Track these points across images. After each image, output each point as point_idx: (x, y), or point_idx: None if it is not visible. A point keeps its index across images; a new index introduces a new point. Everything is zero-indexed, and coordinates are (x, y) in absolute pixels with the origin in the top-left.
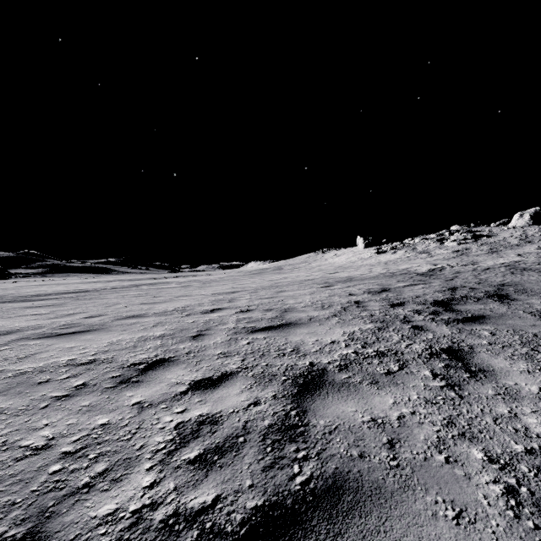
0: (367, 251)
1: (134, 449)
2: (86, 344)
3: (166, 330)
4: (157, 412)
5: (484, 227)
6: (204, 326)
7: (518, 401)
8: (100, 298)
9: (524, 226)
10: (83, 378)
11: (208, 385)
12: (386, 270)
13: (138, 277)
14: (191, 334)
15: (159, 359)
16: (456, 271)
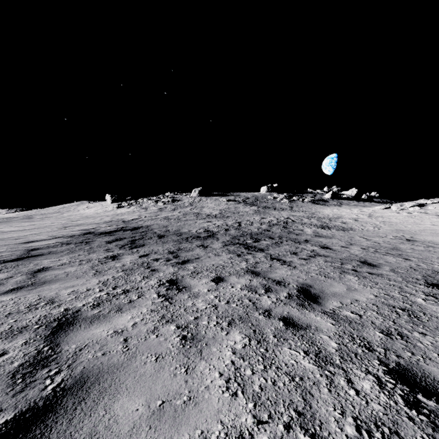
0: (112, 205)
1: None
2: None
3: None
4: None
5: (181, 195)
6: None
7: (89, 246)
8: None
9: (196, 196)
10: None
11: None
12: (111, 219)
13: None
14: None
15: None
16: (142, 220)
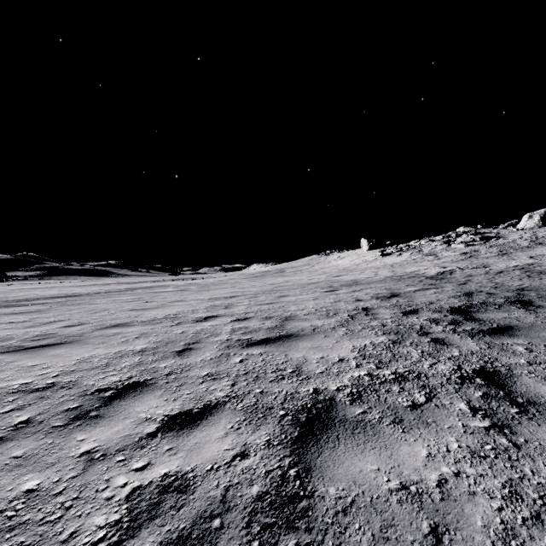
0: (371, 253)
1: (59, 540)
2: (52, 361)
3: (149, 342)
4: (109, 469)
5: (492, 229)
6: (194, 338)
7: None
8: (88, 304)
9: (533, 227)
10: (30, 411)
11: (184, 423)
12: (393, 273)
13: (137, 280)
14: (177, 348)
15: (132, 383)
16: (467, 274)
